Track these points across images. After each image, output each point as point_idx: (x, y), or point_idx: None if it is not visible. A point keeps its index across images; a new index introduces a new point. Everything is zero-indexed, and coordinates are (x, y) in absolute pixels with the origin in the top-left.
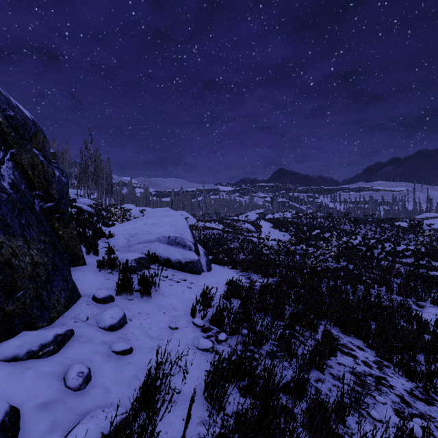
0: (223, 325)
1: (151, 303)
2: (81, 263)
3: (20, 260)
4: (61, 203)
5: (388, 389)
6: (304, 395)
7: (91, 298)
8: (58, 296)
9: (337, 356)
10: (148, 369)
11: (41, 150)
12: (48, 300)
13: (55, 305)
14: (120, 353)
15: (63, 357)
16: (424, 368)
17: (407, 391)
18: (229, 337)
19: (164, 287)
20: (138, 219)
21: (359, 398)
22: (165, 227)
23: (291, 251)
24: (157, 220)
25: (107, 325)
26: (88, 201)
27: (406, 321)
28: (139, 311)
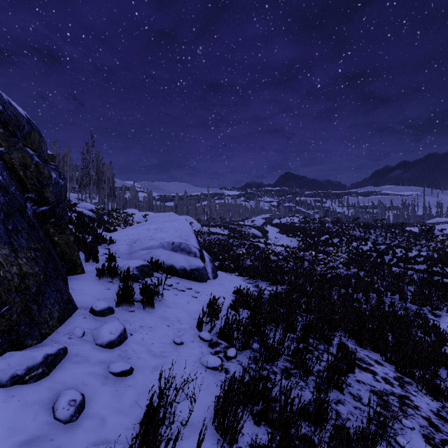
0: (232, 339)
1: (154, 315)
2: (79, 271)
3: (5, 270)
4: (56, 207)
5: (413, 411)
6: (327, 423)
7: (88, 310)
8: (51, 310)
9: (355, 372)
10: (150, 398)
11: (37, 150)
12: (38, 314)
13: (47, 320)
14: (118, 374)
15: (53, 381)
16: (447, 384)
17: (434, 412)
18: (239, 353)
19: (168, 297)
20: (141, 224)
21: (387, 425)
22: (169, 232)
23: (299, 257)
24: (160, 225)
25: (105, 341)
26: (89, 206)
27: (423, 332)
28: (141, 324)
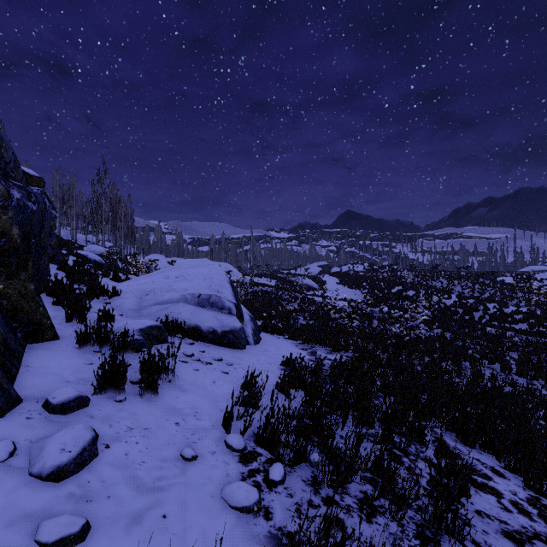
0: (278, 447)
1: (157, 405)
2: (48, 336)
3: None
4: None
5: None
6: None
7: (41, 404)
8: None
9: (471, 495)
10: None
11: None
12: None
13: None
14: (52, 546)
15: None
16: None
17: None
18: (289, 471)
19: (184, 374)
20: (160, 271)
21: None
22: (194, 281)
23: (366, 314)
24: (184, 271)
25: (48, 468)
26: (100, 249)
27: (543, 418)
28: (129, 425)
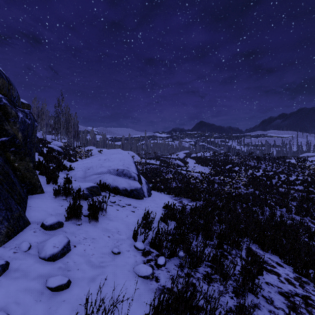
0: (162, 248)
1: (98, 227)
2: (38, 191)
3: None
4: (16, 138)
5: None
6: None
7: (40, 225)
8: None
9: (263, 275)
10: None
11: (7, 95)
12: None
13: None
14: (54, 289)
15: None
16: None
17: None
18: (167, 260)
19: (111, 212)
20: (95, 156)
21: None
22: (114, 162)
23: (211, 180)
24: (108, 156)
25: (48, 255)
26: (59, 143)
27: (307, 237)
28: (85, 236)
